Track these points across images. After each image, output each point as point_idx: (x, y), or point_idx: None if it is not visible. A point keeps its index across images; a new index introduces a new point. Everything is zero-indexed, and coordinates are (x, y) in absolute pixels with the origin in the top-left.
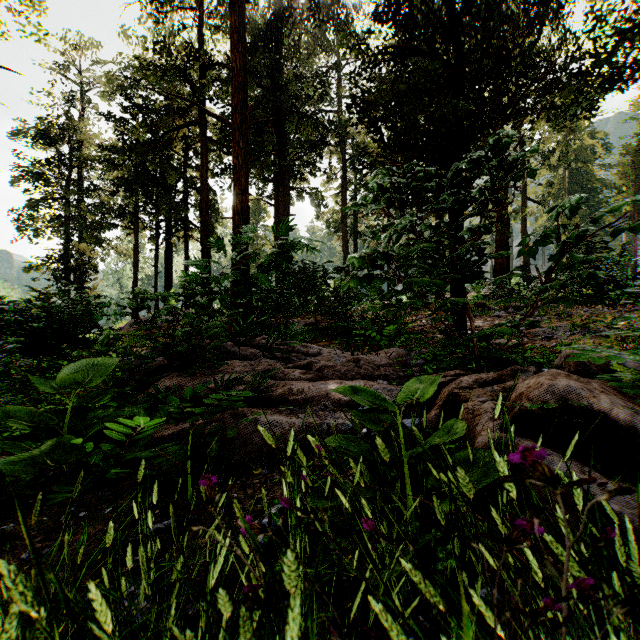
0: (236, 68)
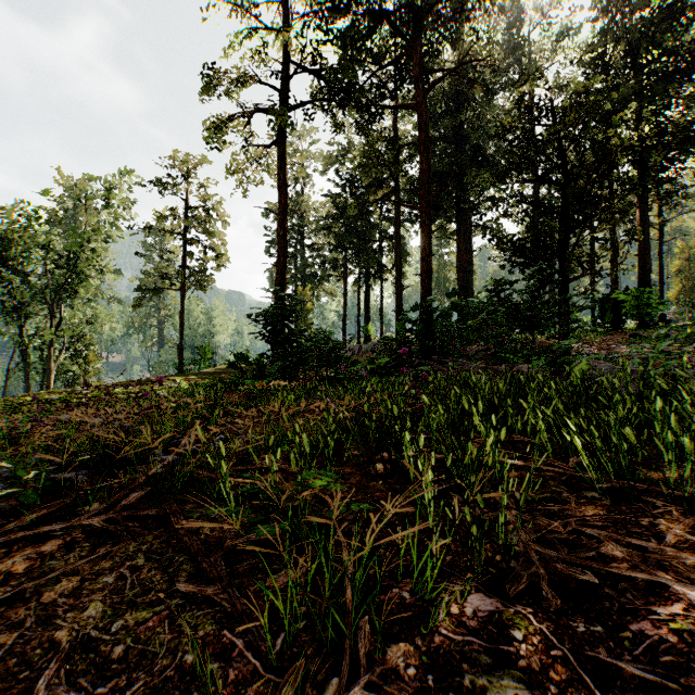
0: (423, 168)
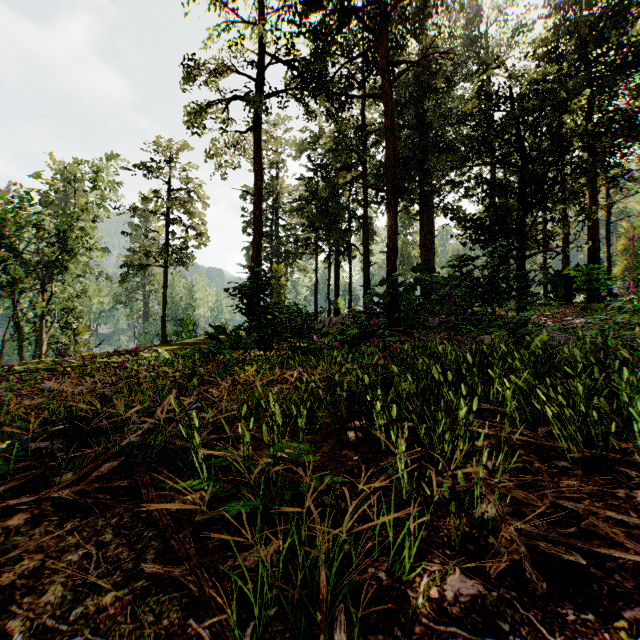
0: (389, 153)
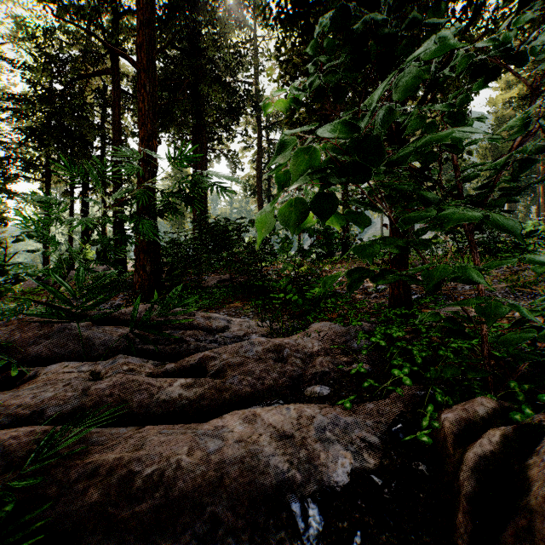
0: (141, 2)
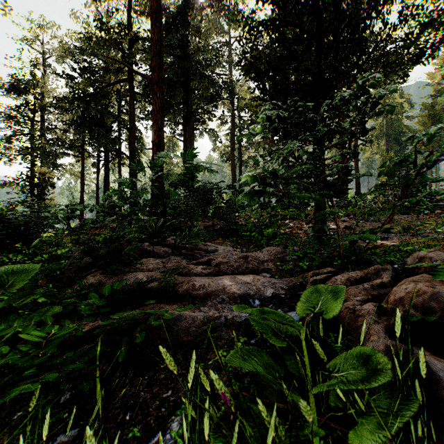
0: (154, 39)
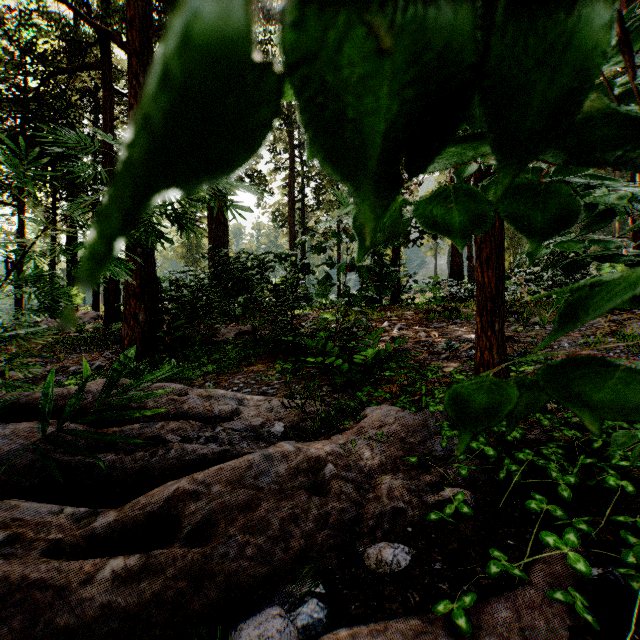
0: None
